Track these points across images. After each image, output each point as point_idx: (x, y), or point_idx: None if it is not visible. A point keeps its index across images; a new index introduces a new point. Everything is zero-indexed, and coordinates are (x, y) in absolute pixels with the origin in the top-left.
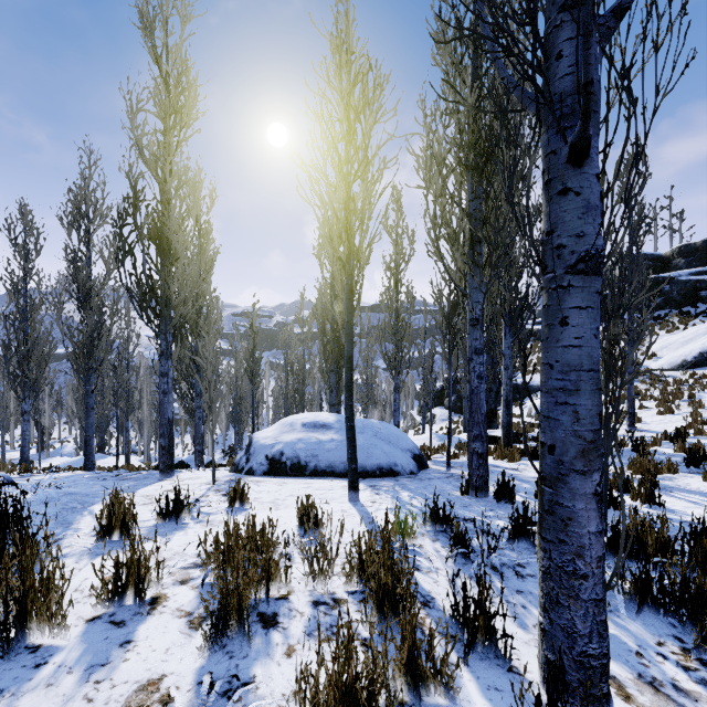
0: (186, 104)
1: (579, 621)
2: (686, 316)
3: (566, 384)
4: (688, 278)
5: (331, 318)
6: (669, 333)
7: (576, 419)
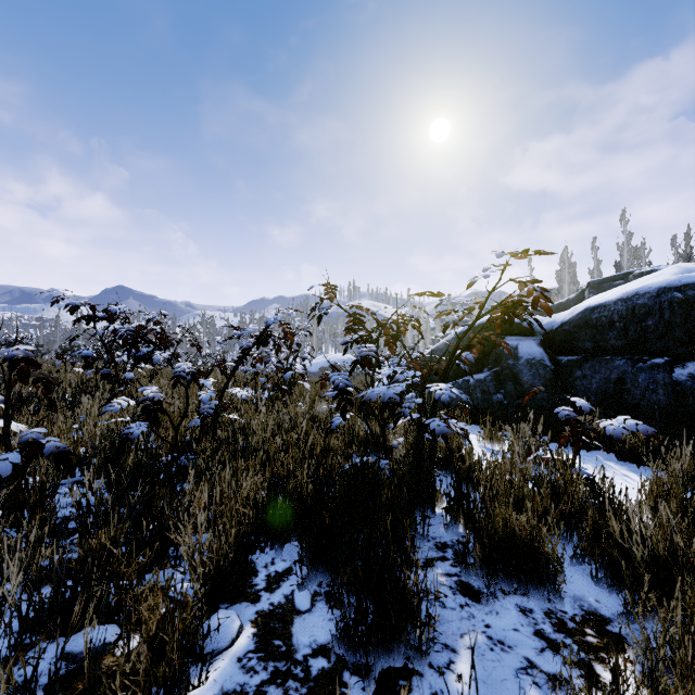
0: (631, 236)
1: None
2: None
3: None
4: None
5: None
6: None
7: None
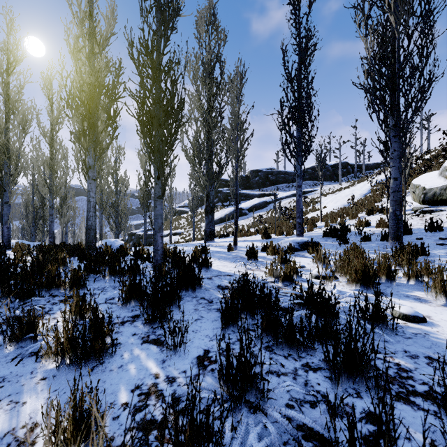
0: None
1: (4, 241)
2: (223, 206)
3: (4, 216)
4: (226, 191)
5: (33, 202)
6: (215, 212)
7: (4, 219)
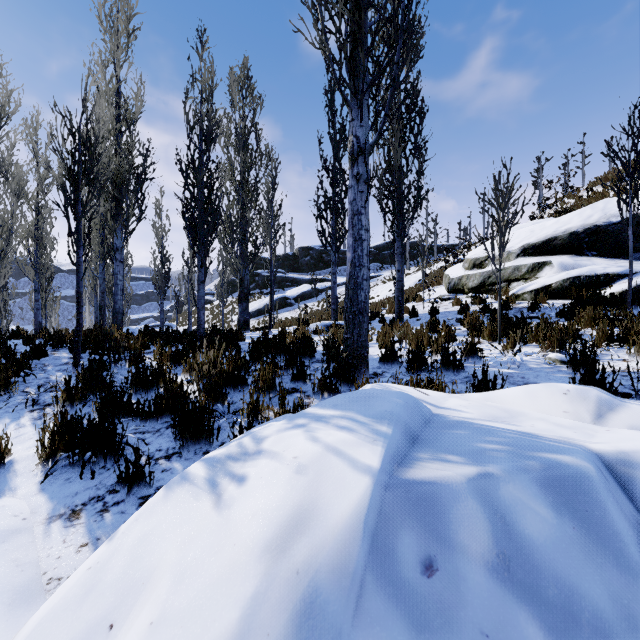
0: None
1: None
2: (262, 294)
3: None
4: (266, 274)
5: None
6: (251, 302)
7: None
